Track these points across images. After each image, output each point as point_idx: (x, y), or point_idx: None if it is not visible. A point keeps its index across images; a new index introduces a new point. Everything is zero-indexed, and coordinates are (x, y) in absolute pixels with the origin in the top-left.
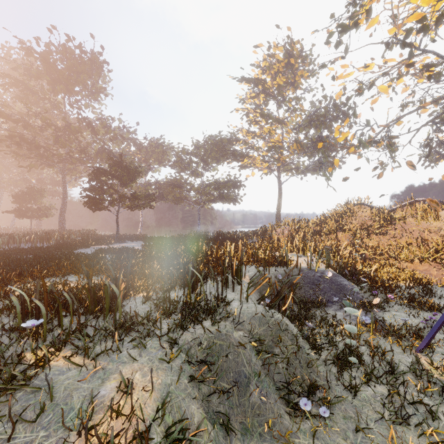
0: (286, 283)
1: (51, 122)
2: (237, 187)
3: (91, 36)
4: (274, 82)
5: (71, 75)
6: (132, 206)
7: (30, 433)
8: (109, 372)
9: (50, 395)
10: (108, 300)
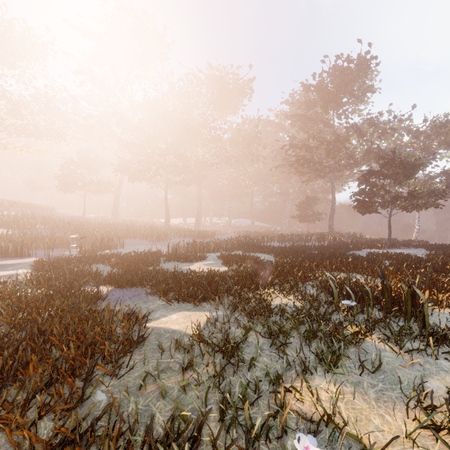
0: None
1: (322, 139)
2: None
3: (358, 41)
4: None
5: (339, 90)
6: (407, 206)
7: (371, 379)
8: (429, 371)
9: (379, 360)
10: (410, 303)
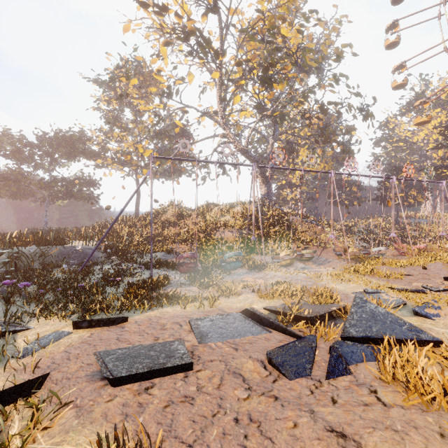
0: (40, 255)
1: None
2: (93, 186)
3: None
4: (128, 92)
5: None
6: None
7: None
8: None
9: None
10: None
